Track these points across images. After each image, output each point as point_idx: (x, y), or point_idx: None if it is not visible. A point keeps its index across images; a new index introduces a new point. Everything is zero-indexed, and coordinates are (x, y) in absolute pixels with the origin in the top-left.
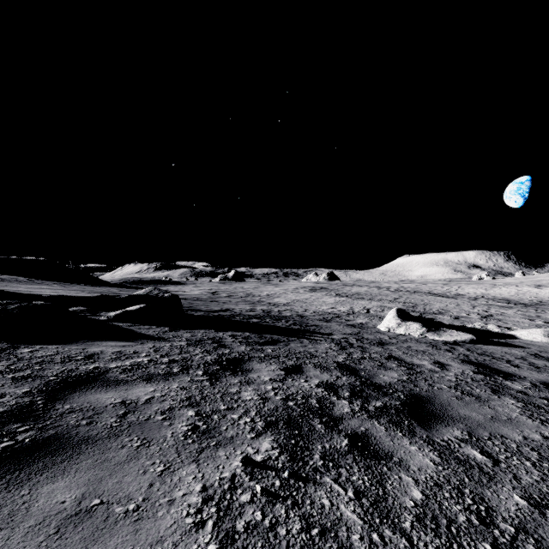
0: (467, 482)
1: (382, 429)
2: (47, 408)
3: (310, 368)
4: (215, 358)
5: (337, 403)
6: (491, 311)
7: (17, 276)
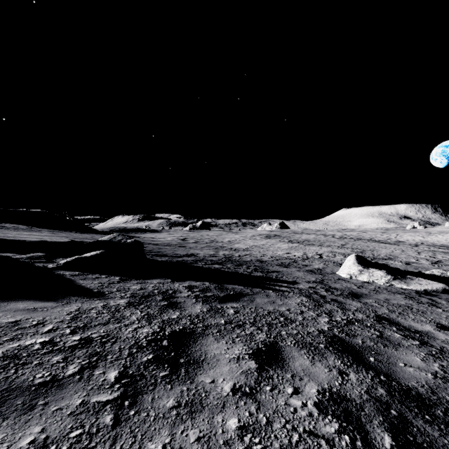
0: None
1: None
2: None
3: (291, 349)
4: (154, 332)
5: None
6: (439, 257)
7: (21, 225)
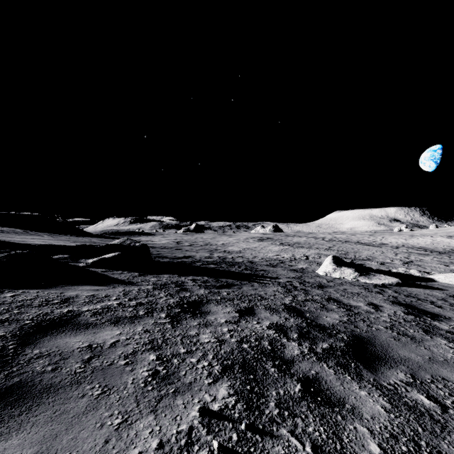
0: (421, 432)
1: (331, 372)
2: (16, 353)
3: (261, 310)
4: (177, 301)
5: (287, 345)
6: (412, 258)
7: (15, 228)
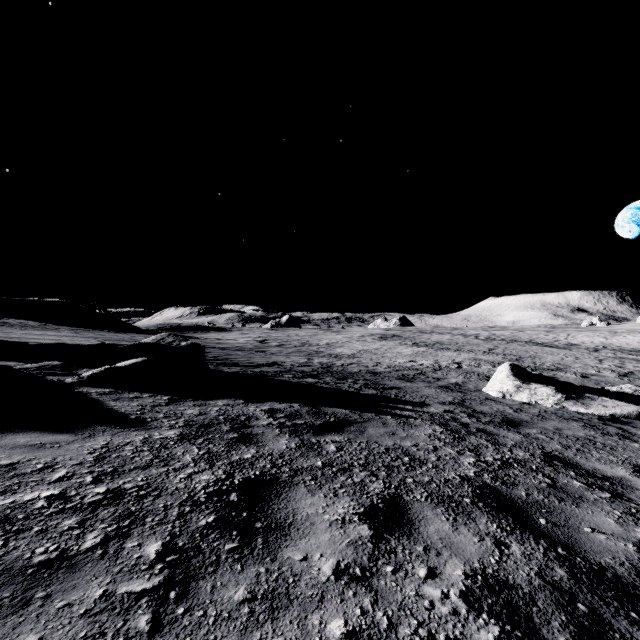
0: None
1: None
2: None
3: (422, 506)
4: (217, 481)
5: None
6: (629, 367)
7: (31, 321)
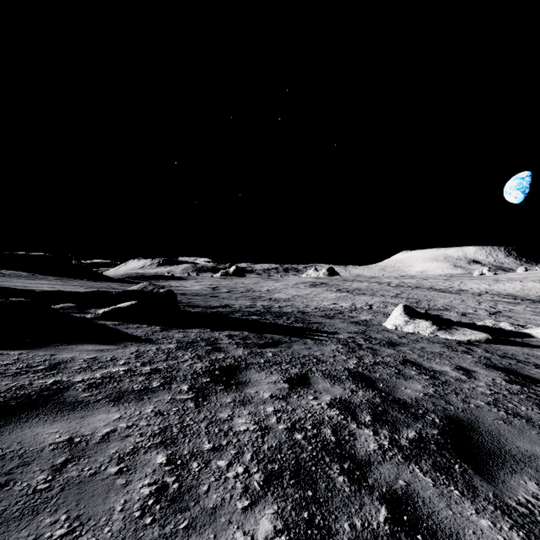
0: None
1: (428, 482)
2: None
3: (318, 378)
4: (206, 366)
5: (358, 434)
6: (499, 308)
7: (20, 271)
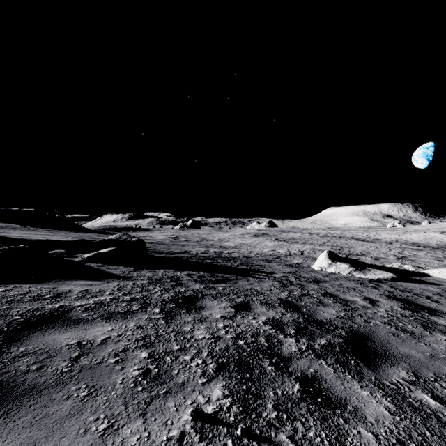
0: (429, 437)
1: (330, 370)
2: (1, 351)
3: (257, 305)
4: (172, 296)
5: (284, 341)
6: (405, 253)
7: (14, 224)
